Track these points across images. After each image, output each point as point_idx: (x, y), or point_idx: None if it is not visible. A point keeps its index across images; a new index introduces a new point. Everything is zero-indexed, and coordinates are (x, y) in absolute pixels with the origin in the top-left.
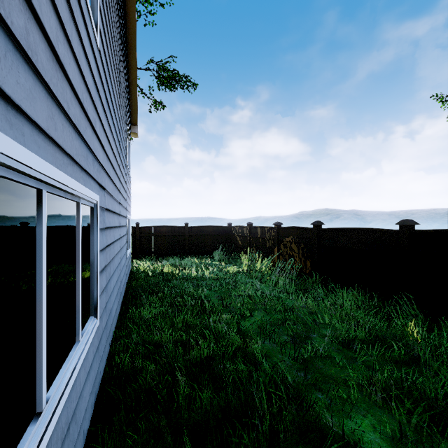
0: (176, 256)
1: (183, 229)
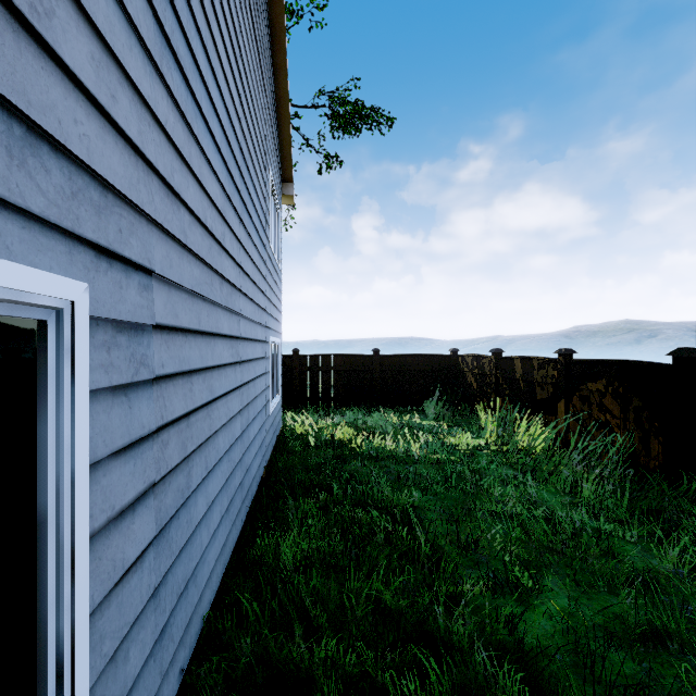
0: (359, 406)
1: (371, 359)
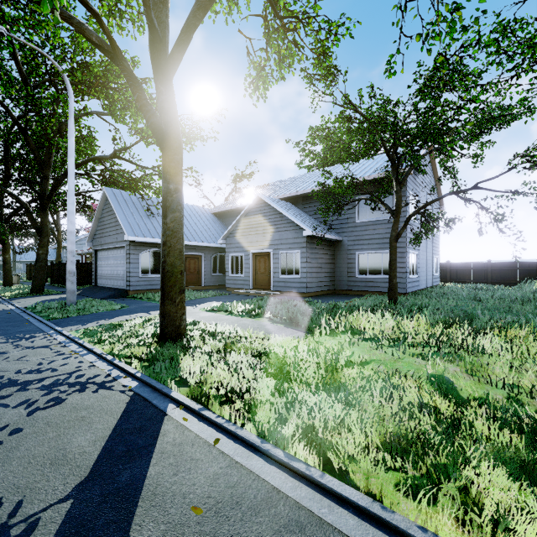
0: (479, 284)
1: (486, 264)
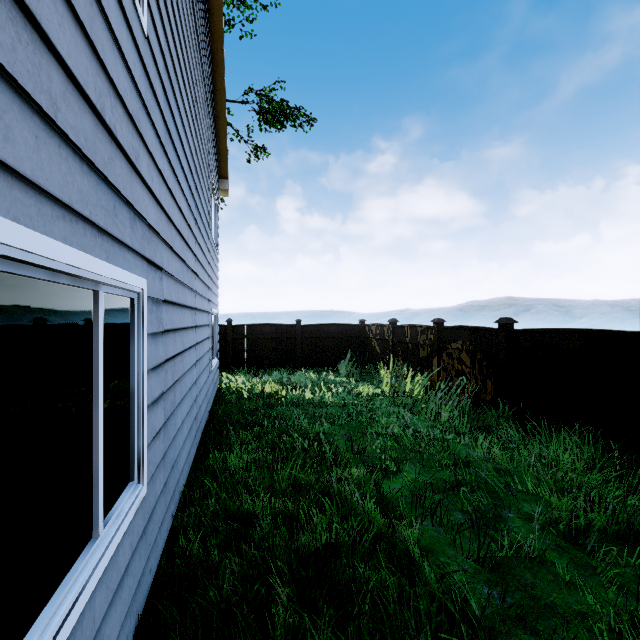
0: (284, 368)
1: (294, 328)
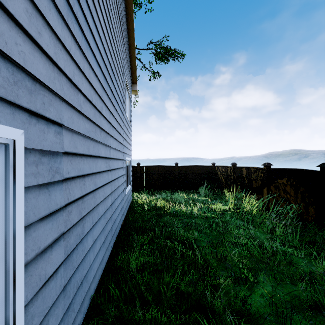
0: (168, 190)
1: (174, 168)
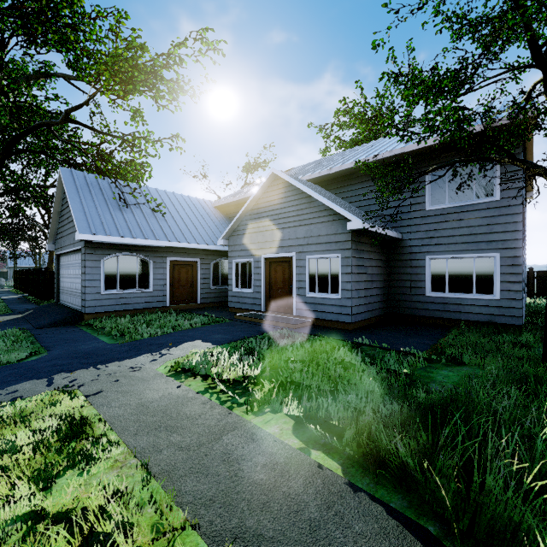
0: None
1: None
